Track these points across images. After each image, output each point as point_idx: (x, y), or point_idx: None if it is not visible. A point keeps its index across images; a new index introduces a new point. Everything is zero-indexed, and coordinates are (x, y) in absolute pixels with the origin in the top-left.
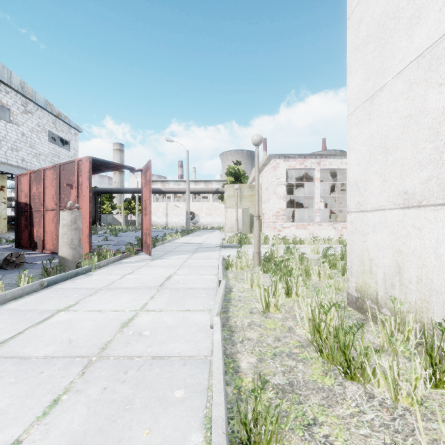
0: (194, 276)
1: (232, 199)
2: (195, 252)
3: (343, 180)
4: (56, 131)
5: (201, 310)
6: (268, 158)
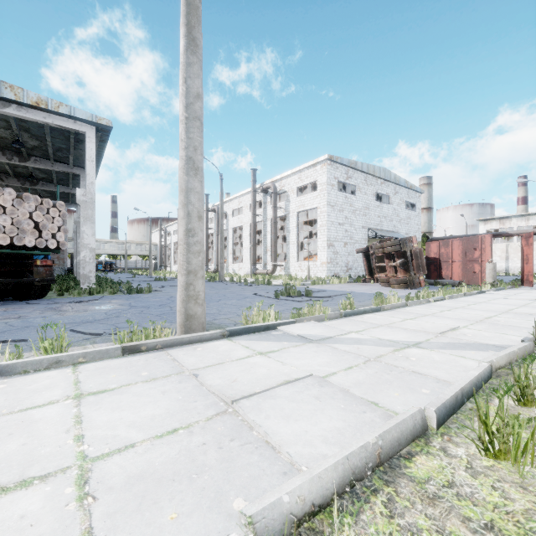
0: None
1: None
2: None
3: None
4: (408, 199)
5: None
6: None
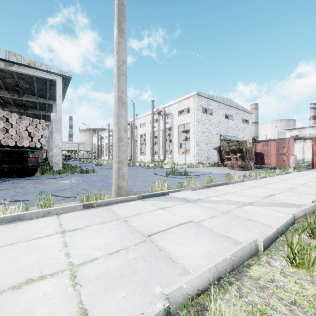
0: None
1: None
2: None
3: None
4: (244, 117)
5: None
6: None
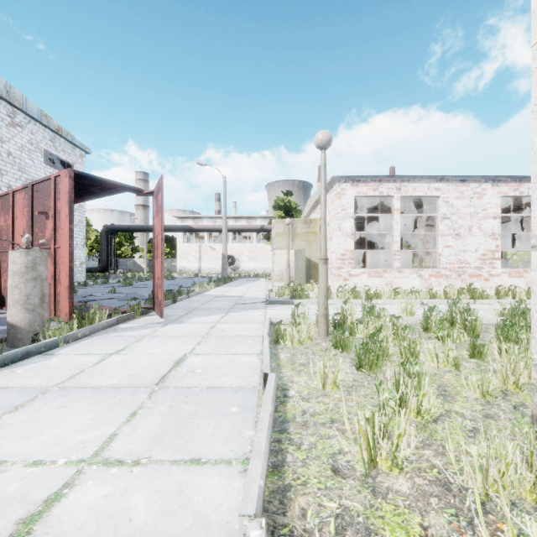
0: (222, 358)
1: (282, 237)
2: (231, 310)
3: (428, 212)
4: (55, 151)
5: (225, 461)
6: (330, 183)
